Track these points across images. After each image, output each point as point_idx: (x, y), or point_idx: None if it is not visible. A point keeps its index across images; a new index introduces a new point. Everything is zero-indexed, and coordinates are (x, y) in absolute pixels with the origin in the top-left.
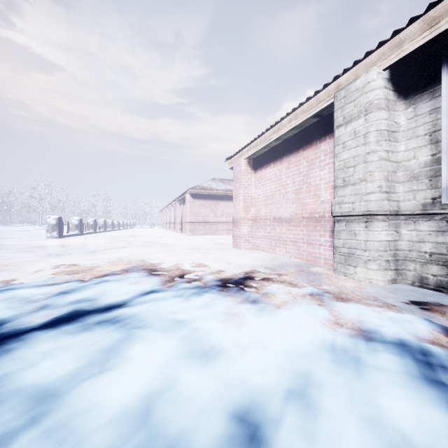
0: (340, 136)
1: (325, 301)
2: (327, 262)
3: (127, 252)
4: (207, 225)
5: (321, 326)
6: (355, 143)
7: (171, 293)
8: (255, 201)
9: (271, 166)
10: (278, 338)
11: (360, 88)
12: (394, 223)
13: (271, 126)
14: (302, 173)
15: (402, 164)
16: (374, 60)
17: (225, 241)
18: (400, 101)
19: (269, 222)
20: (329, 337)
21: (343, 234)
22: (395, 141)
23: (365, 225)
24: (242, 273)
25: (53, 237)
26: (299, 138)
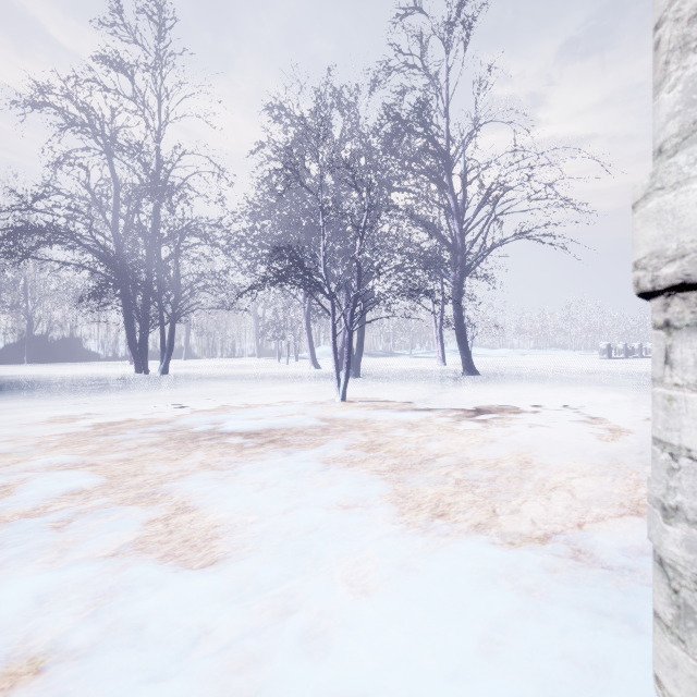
0: None
1: None
2: None
3: None
4: None
5: None
6: None
7: None
8: None
9: None
10: None
11: None
12: None
13: None
14: None
15: None
16: None
17: None
18: None
19: None
20: None
21: None
22: None
23: None
24: None
25: (603, 359)
26: None
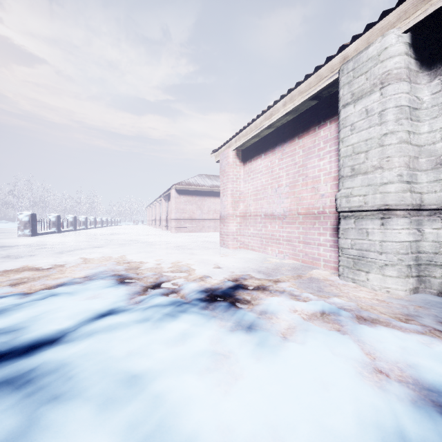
0: (347, 117)
1: (344, 325)
2: (328, 264)
3: (101, 252)
4: (193, 222)
5: (359, 381)
6: (368, 123)
7: (136, 315)
8: (244, 196)
9: (262, 158)
10: (301, 421)
11: (373, 57)
12: (416, 220)
13: (262, 111)
14: (297, 164)
15: (425, 149)
16: (392, 21)
17: (211, 239)
18: (423, 72)
19: (260, 218)
20: (387, 415)
21: (351, 232)
22: (417, 120)
23: (381, 222)
24: (231, 280)
25: (25, 235)
26: (294, 124)
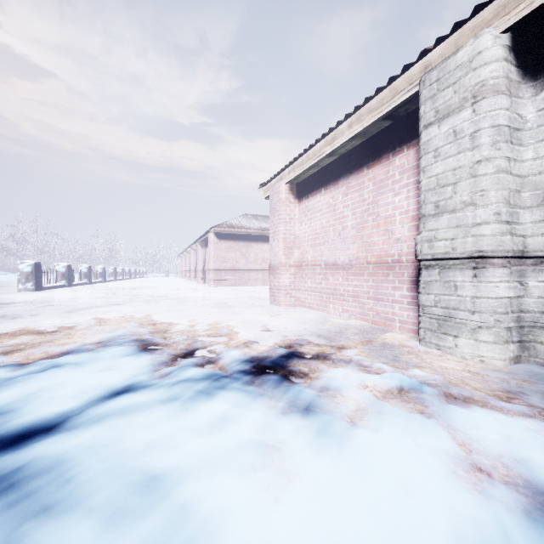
0: (430, 140)
1: (429, 405)
2: (405, 326)
3: (120, 311)
4: (237, 273)
5: (453, 483)
6: (456, 148)
7: (161, 393)
8: (299, 241)
9: (322, 193)
10: (378, 542)
11: (464, 63)
12: (517, 270)
13: (322, 135)
14: (366, 201)
15: (529, 180)
16: (488, 18)
17: (259, 295)
18: (526, 82)
19: (319, 269)
20: (494, 534)
21: (435, 286)
22: (519, 143)
23: (473, 273)
24: (284, 346)
25: (27, 290)
26: (362, 151)
